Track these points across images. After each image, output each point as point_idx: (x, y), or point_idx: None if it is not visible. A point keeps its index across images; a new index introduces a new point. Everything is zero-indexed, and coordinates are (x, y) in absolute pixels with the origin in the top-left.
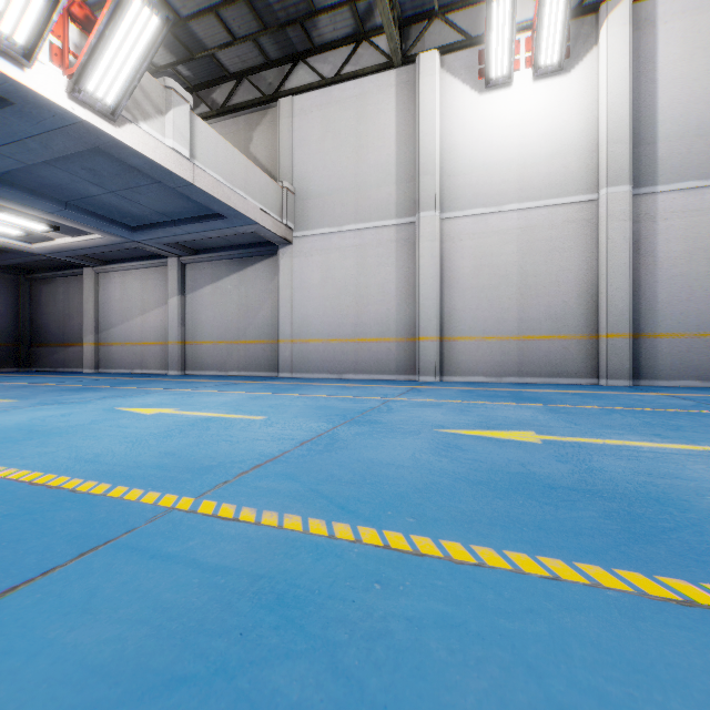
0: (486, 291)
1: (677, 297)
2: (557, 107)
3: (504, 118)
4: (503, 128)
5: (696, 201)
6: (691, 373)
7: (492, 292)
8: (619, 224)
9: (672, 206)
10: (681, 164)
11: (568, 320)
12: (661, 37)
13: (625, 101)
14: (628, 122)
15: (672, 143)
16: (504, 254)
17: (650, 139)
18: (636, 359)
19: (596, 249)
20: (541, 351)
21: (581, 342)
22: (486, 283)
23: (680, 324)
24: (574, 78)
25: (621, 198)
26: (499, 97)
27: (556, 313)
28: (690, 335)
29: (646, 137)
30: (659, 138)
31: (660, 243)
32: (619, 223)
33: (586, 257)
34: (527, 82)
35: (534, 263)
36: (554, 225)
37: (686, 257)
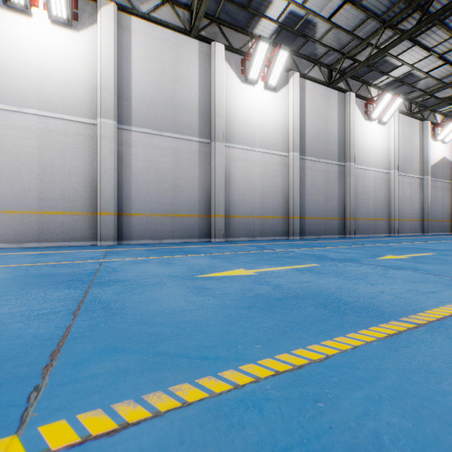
0: (8, 173)
1: (142, 193)
2: (70, 51)
3: (25, 39)
4: (24, 47)
5: (151, 141)
6: (149, 236)
7: (14, 175)
8: (108, 143)
9: (140, 141)
10: (144, 118)
11: (78, 201)
12: (134, 40)
13: (111, 67)
14: (113, 81)
15: (140, 105)
16: (25, 146)
17: (128, 97)
18: (120, 228)
19: (97, 156)
20: (58, 222)
21: (87, 217)
22: (8, 167)
23: (143, 208)
24: (82, 37)
25: (109, 127)
26: (21, 21)
27: (69, 196)
28: (148, 215)
29: (126, 95)
30: (133, 99)
31: (133, 160)
32: (108, 143)
33: (90, 161)
34: (46, 22)
35: (51, 158)
36: (67, 134)
37: (146, 171)
